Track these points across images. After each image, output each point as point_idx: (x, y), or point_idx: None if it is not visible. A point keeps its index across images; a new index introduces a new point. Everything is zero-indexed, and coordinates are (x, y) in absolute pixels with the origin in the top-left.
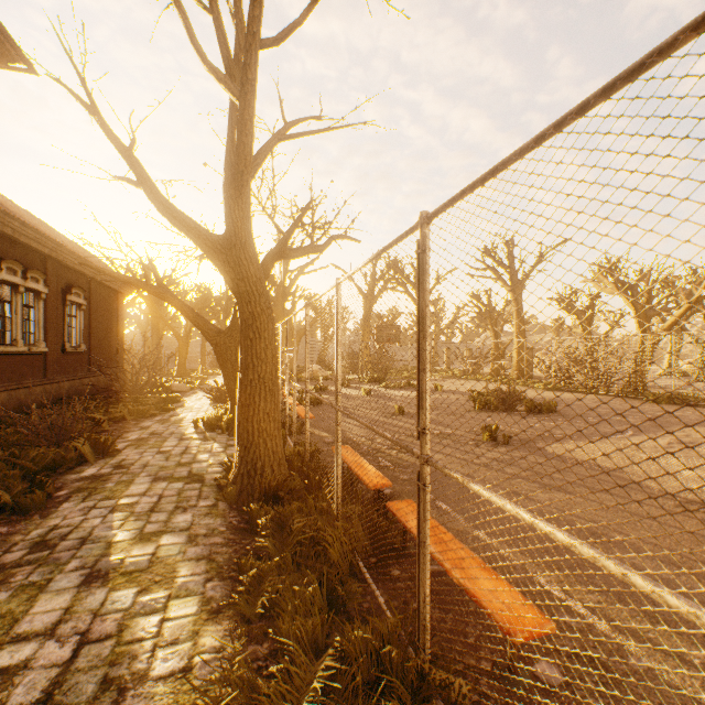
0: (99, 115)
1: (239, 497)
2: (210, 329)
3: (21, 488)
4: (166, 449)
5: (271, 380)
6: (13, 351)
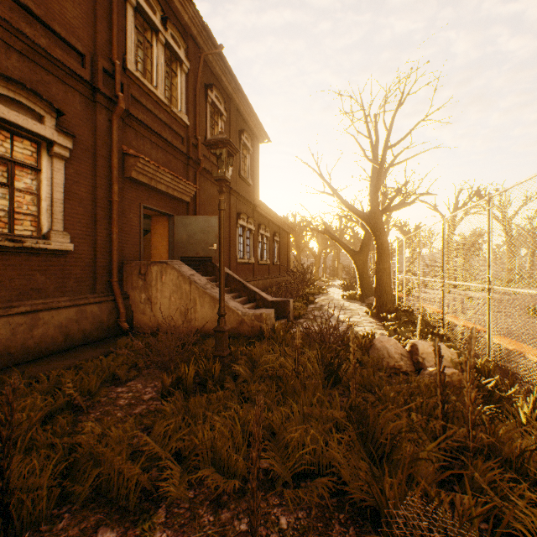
0: (321, 174)
1: (376, 315)
2: (350, 251)
3: None
4: (336, 303)
5: (389, 270)
6: (262, 263)
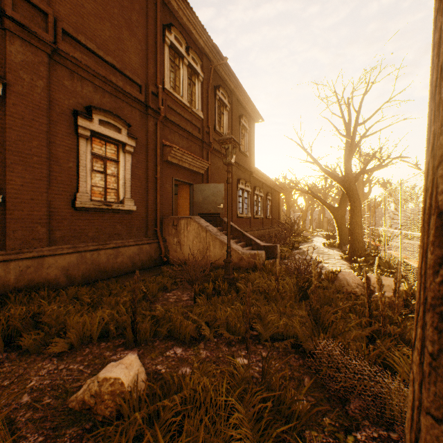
0: (304, 147)
1: (349, 258)
2: (330, 207)
3: None
4: (317, 249)
5: (360, 223)
6: (257, 217)
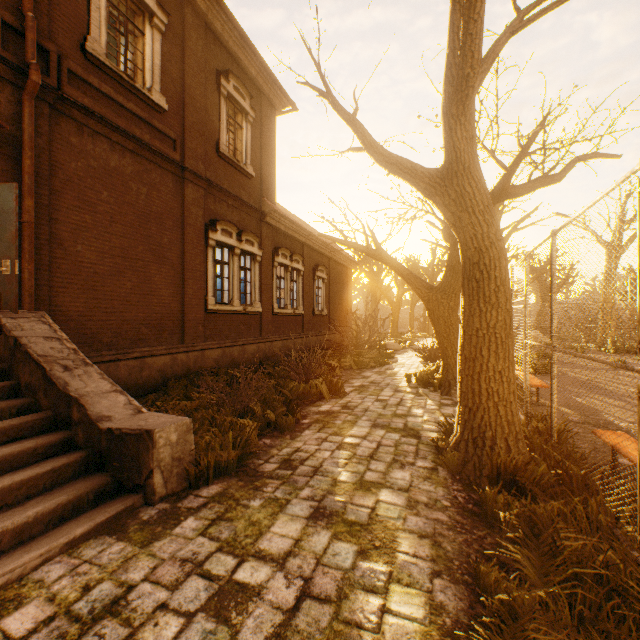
0: (330, 93)
1: (462, 467)
2: (422, 286)
3: (280, 411)
4: (383, 398)
5: (503, 330)
6: (285, 313)
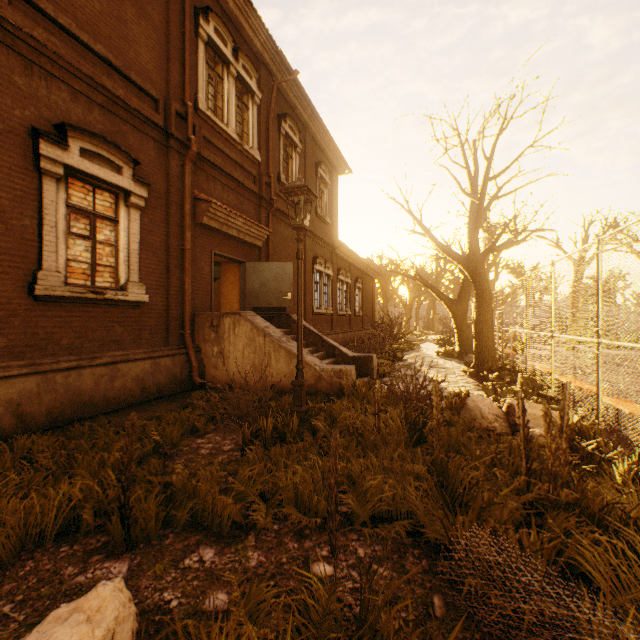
0: (410, 211)
1: (475, 374)
2: (446, 299)
3: None
4: (428, 360)
5: (490, 322)
6: (342, 314)
